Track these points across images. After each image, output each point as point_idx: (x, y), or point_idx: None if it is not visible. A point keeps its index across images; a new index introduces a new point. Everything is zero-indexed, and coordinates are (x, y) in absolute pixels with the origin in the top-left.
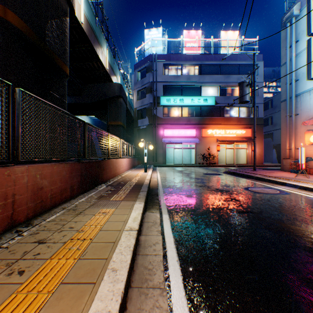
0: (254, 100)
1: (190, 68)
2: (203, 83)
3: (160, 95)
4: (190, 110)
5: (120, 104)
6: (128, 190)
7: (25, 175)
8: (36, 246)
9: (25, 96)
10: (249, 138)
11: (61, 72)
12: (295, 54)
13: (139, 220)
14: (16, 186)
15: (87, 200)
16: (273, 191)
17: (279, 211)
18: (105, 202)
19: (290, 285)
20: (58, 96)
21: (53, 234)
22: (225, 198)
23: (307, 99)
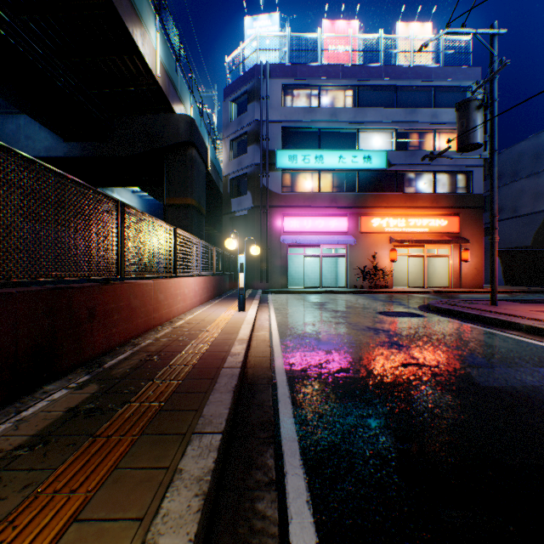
0: (492, 143)
1: (337, 94)
2: (363, 124)
3: (276, 148)
4: (336, 179)
5: (191, 161)
6: (138, 428)
7: None
8: None
9: None
10: (454, 235)
11: None
12: None
13: None
14: None
15: None
16: None
17: None
18: None
19: None
20: None
21: None
22: None
23: None
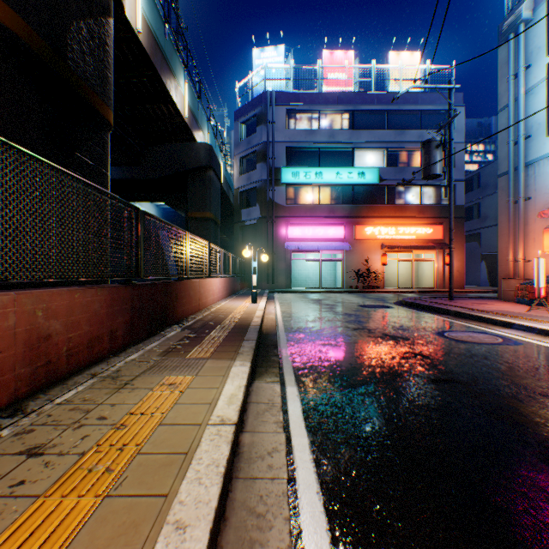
0: (449, 173)
1: (335, 117)
2: (358, 144)
3: (281, 165)
4: (334, 193)
5: (209, 181)
6: (221, 338)
7: (10, 312)
8: (21, 464)
9: (9, 152)
10: (439, 241)
11: (97, 117)
12: (525, 90)
13: (240, 402)
14: None
15: (141, 357)
16: (491, 340)
17: (511, 379)
18: (176, 362)
19: None
20: (93, 163)
21: (62, 432)
22: (403, 352)
23: (547, 171)
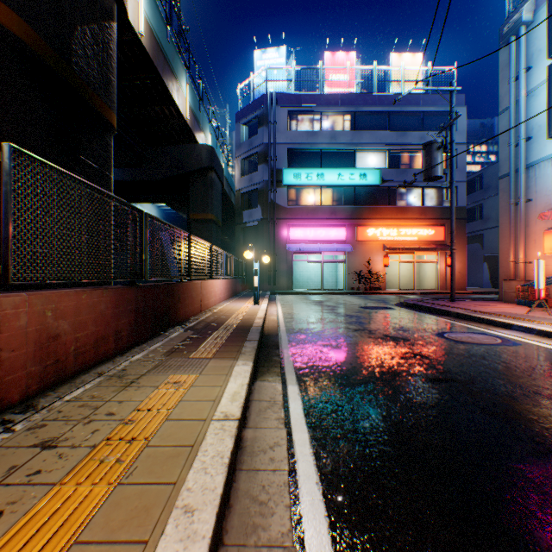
0: (451, 175)
1: (337, 118)
2: (359, 145)
3: (283, 167)
4: (336, 194)
5: (211, 182)
6: (223, 339)
7: (21, 313)
8: (36, 455)
9: (21, 158)
10: (440, 243)
11: (101, 121)
12: (526, 92)
13: (243, 399)
14: (3, 333)
15: (146, 357)
16: (490, 340)
17: (507, 378)
18: (179, 362)
19: (550, 540)
20: (96, 166)
21: (73, 427)
22: (403, 353)
23: (547, 173)
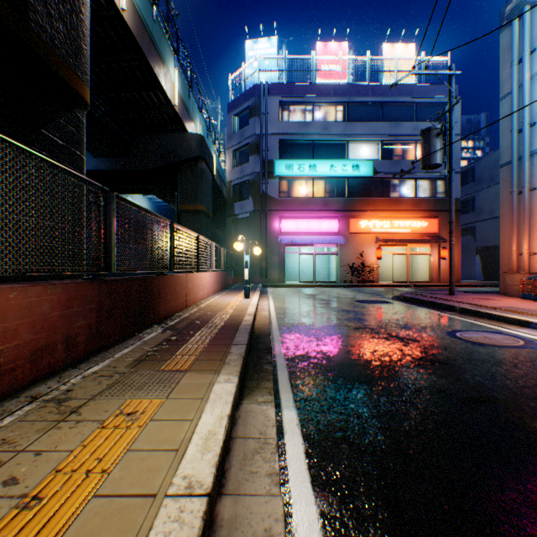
0: (450, 163)
1: (329, 109)
2: (352, 136)
3: (274, 158)
4: (328, 186)
5: (201, 172)
6: (206, 342)
7: None
8: None
9: None
10: (434, 235)
11: (69, 92)
12: (529, 75)
13: (219, 447)
14: None
15: (105, 369)
16: (511, 342)
17: None
18: (145, 377)
19: None
20: (63, 143)
21: None
22: (417, 358)
23: None
